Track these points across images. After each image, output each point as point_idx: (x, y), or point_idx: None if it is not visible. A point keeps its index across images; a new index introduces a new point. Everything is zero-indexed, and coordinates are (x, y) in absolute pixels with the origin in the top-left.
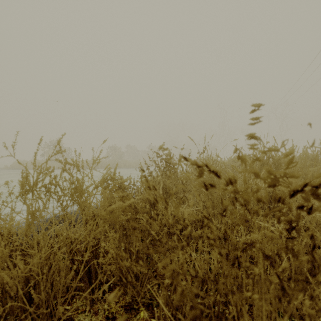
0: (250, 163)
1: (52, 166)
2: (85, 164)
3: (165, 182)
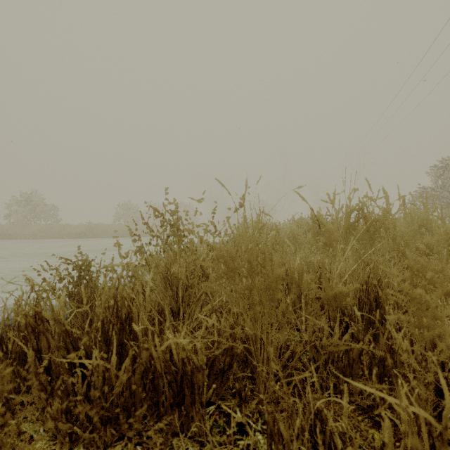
0: (327, 227)
1: (21, 234)
2: (77, 230)
3: (170, 266)
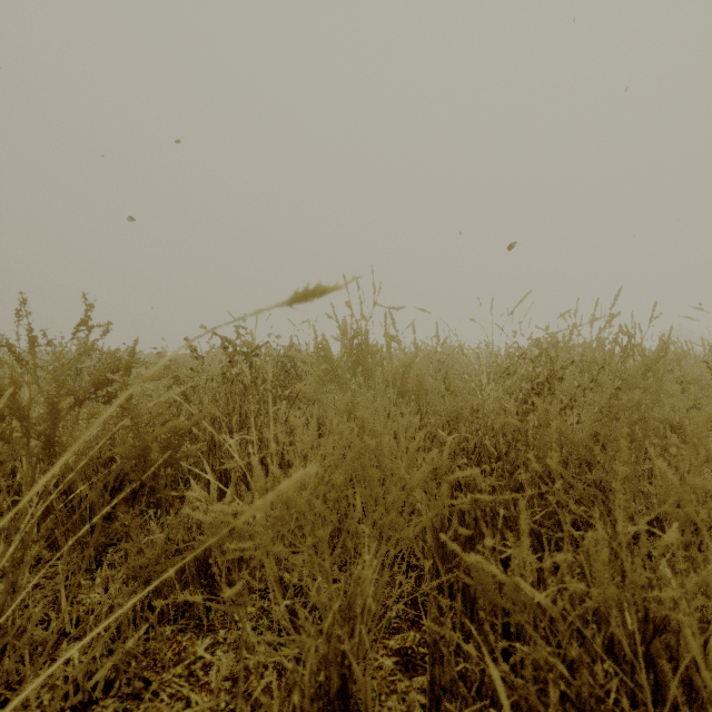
0: None
1: None
2: None
3: None
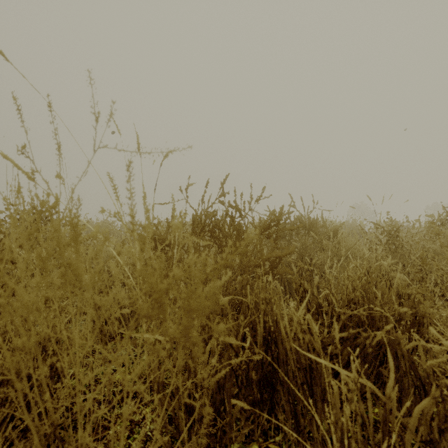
0: None
1: None
2: None
3: None
